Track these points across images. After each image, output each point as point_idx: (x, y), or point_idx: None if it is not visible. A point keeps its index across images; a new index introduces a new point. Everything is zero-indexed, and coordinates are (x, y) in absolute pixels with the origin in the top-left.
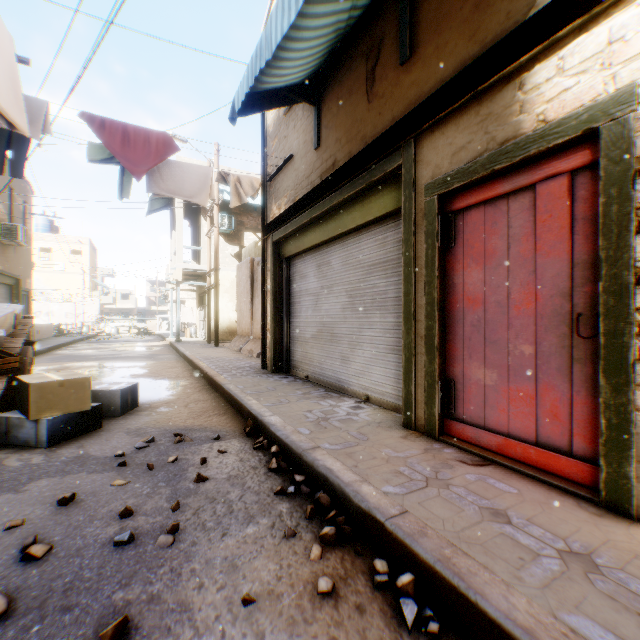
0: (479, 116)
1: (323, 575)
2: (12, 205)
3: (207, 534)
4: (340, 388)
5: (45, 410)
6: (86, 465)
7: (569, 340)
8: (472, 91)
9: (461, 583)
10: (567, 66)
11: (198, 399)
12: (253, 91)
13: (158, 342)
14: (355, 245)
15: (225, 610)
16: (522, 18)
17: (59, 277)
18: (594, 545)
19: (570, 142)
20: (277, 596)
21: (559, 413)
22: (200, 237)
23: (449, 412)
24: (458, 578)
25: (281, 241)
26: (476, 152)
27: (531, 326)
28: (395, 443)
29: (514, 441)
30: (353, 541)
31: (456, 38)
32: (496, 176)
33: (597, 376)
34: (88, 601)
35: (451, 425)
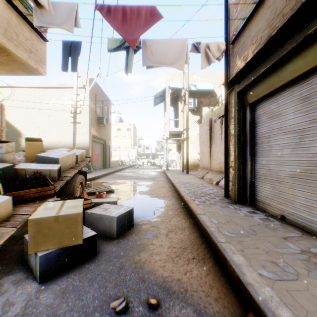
0: None
1: None
2: (102, 109)
3: None
4: None
5: (41, 244)
6: None
7: None
8: None
9: None
10: None
11: (177, 225)
12: None
13: (158, 169)
14: None
15: None
16: None
17: (122, 140)
18: None
19: None
20: None
21: None
22: (178, 114)
23: None
24: None
25: (245, 90)
26: None
27: None
28: None
29: None
30: None
31: None
32: None
33: None
34: None
35: None
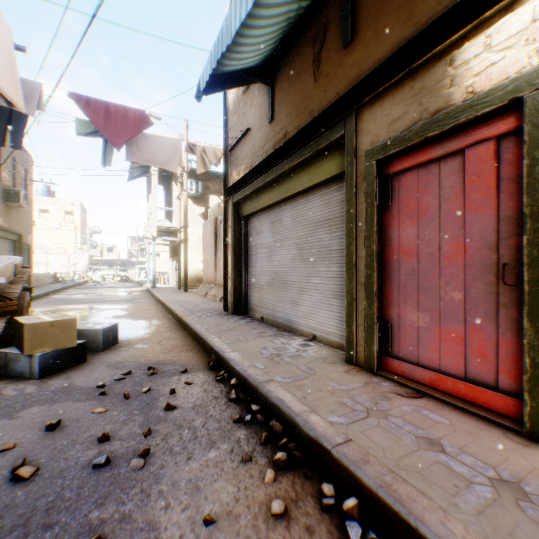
0: (413, 90)
1: (276, 498)
2: (15, 173)
3: (174, 458)
4: (290, 328)
5: (38, 346)
6: (72, 394)
7: (495, 287)
8: (407, 68)
9: (402, 509)
10: (494, 43)
11: (169, 337)
12: (216, 73)
13: (137, 288)
14: (303, 205)
15: (188, 529)
16: (452, 2)
17: (55, 234)
18: (522, 473)
19: (496, 111)
20: (235, 517)
21: (486, 352)
22: (172, 200)
23: (386, 350)
24: (399, 504)
25: (240, 202)
26: (410, 122)
27: (460, 275)
28: (339, 377)
29: (445, 376)
30: (303, 465)
31: (392, 22)
32: (428, 143)
33: (521, 319)
34: (67, 519)
35: (388, 361)
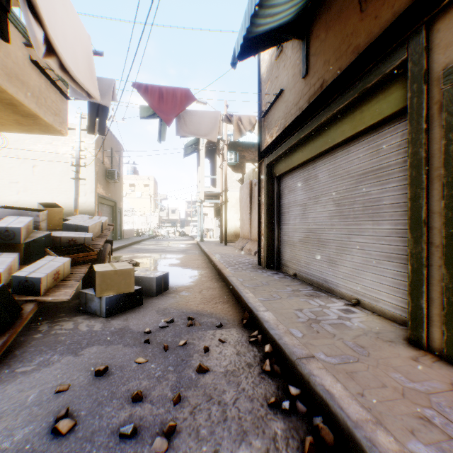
0: None
1: None
2: (112, 159)
3: (199, 446)
4: (327, 288)
5: (105, 290)
6: (123, 337)
7: None
8: None
9: None
10: None
11: (209, 287)
12: (250, 36)
13: (190, 241)
14: (343, 157)
15: None
16: None
17: (138, 201)
18: None
19: None
20: None
21: None
22: (216, 169)
23: None
24: None
25: (273, 163)
26: None
27: None
28: (404, 366)
29: None
30: None
31: None
32: None
33: None
34: None
35: None
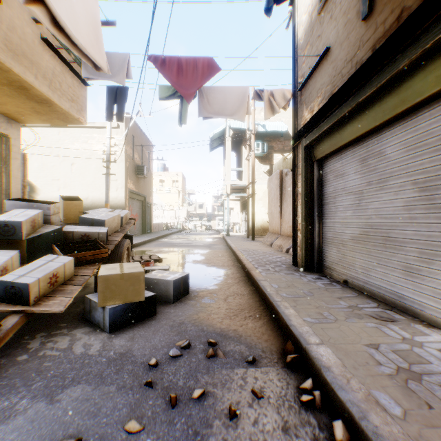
0: None
1: None
2: (141, 155)
3: None
4: (401, 306)
5: (108, 299)
6: (121, 371)
7: None
8: None
9: None
10: None
11: (236, 292)
12: None
13: (216, 235)
14: (434, 118)
15: None
16: None
17: (167, 196)
18: None
19: None
20: None
21: None
22: (242, 162)
23: None
24: None
25: (312, 144)
26: None
27: None
28: None
29: None
30: None
31: None
32: None
33: None
34: None
35: None
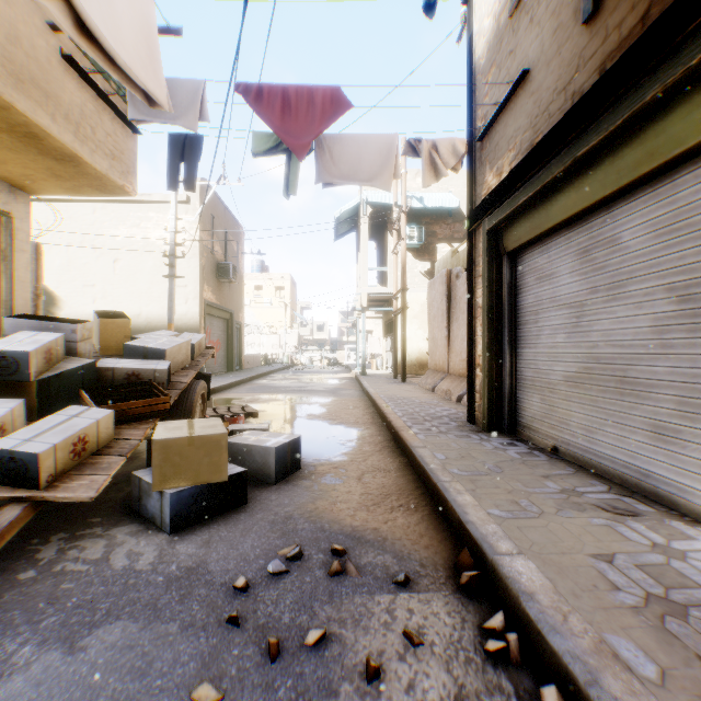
0: None
1: None
2: (226, 247)
3: None
4: (648, 491)
5: (169, 478)
6: (188, 598)
7: None
8: None
9: None
10: None
11: (377, 466)
12: None
13: (344, 374)
14: None
15: None
16: None
17: (267, 312)
18: None
19: None
20: None
21: None
22: (386, 258)
23: None
24: None
25: (501, 227)
26: None
27: None
28: None
29: None
30: None
31: None
32: None
33: None
34: None
35: None
